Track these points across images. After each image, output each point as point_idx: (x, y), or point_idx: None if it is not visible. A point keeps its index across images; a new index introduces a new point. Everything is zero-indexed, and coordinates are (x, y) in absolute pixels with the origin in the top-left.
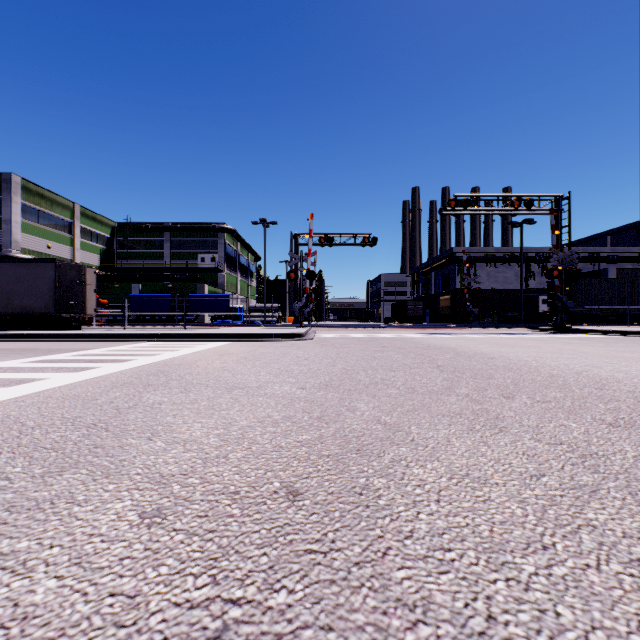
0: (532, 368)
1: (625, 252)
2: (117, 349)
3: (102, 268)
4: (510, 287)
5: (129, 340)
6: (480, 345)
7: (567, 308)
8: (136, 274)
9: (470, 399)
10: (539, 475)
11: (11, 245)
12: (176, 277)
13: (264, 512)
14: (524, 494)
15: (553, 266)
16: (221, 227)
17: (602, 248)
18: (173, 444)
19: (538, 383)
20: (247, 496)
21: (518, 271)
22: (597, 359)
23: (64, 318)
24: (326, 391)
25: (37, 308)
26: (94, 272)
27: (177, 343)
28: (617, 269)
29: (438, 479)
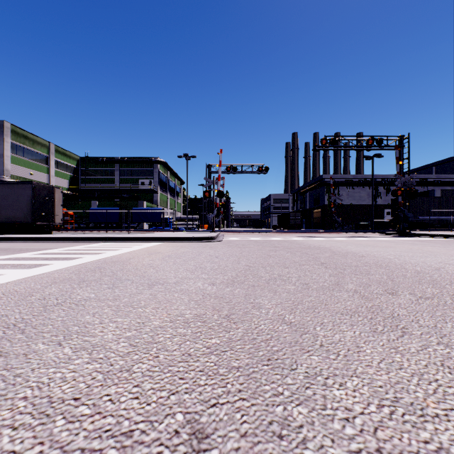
0: (398, 265)
1: (446, 178)
2: (72, 249)
3: (70, 189)
4: (363, 203)
5: (84, 242)
6: (348, 245)
7: (408, 218)
8: (95, 194)
9: (360, 295)
10: None
11: (3, 173)
12: (123, 196)
13: None
14: None
15: (397, 187)
16: (156, 160)
17: (430, 175)
18: (80, 351)
19: (410, 279)
20: (141, 441)
21: (369, 192)
22: (444, 257)
23: (38, 225)
24: (233, 287)
25: (18, 218)
26: (61, 191)
27: (120, 244)
28: (441, 190)
29: (366, 407)
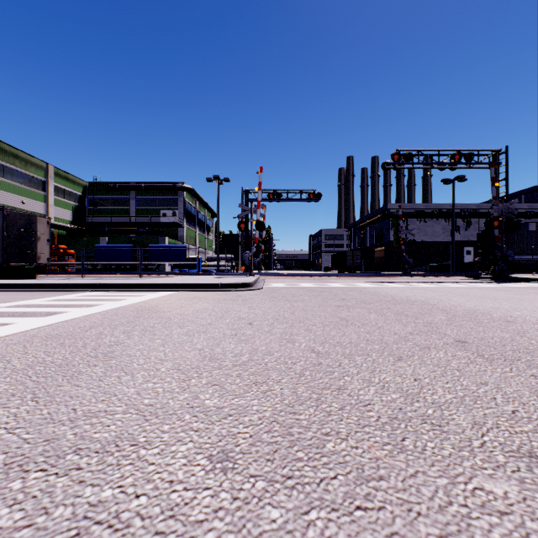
0: None
1: None
2: (25, 303)
3: (74, 222)
4: (438, 239)
5: (63, 290)
6: (451, 297)
7: (507, 257)
8: (105, 228)
9: None
10: None
11: None
12: (140, 231)
13: None
14: None
15: (493, 217)
16: (181, 186)
17: (520, 205)
18: None
19: None
20: None
21: (445, 225)
22: None
23: (14, 267)
24: (293, 488)
25: None
26: (48, 222)
27: (111, 294)
28: (537, 223)
29: None
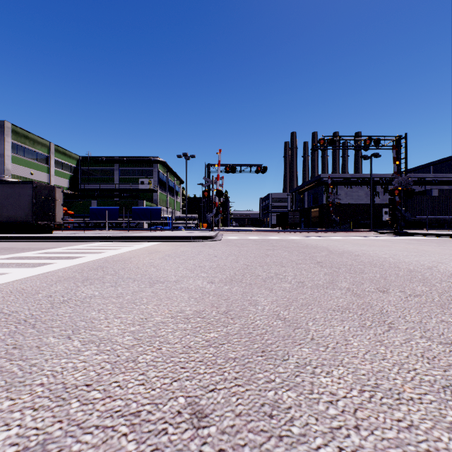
0: (392, 264)
1: (444, 177)
2: (74, 248)
3: (70, 189)
4: (361, 202)
5: (85, 241)
6: (345, 245)
7: (405, 217)
8: (94, 193)
9: (352, 293)
10: (451, 386)
11: (4, 172)
12: (123, 195)
13: (163, 448)
14: (448, 416)
15: (395, 187)
16: (155, 159)
17: (427, 174)
18: (88, 344)
19: (402, 277)
20: (147, 420)
21: (367, 191)
22: (438, 256)
23: (39, 225)
24: (231, 285)
25: (19, 217)
26: (62, 191)
27: (120, 243)
28: (438, 189)
29: (349, 392)
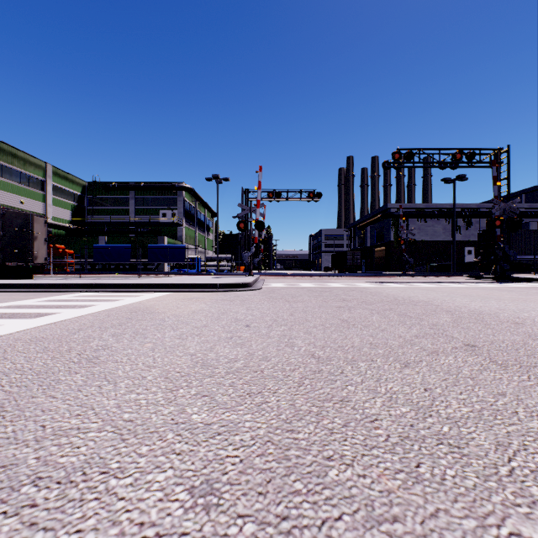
0: None
1: None
2: (16, 304)
3: (73, 222)
4: (438, 239)
5: (58, 290)
6: (454, 297)
7: (509, 257)
8: (104, 228)
9: None
10: None
11: None
12: (140, 230)
13: None
14: None
15: (495, 216)
16: (180, 186)
17: (521, 204)
18: None
19: None
20: None
21: (445, 225)
22: None
23: (10, 267)
24: (288, 534)
25: None
26: (45, 221)
27: (107, 294)
28: (537, 223)
29: None
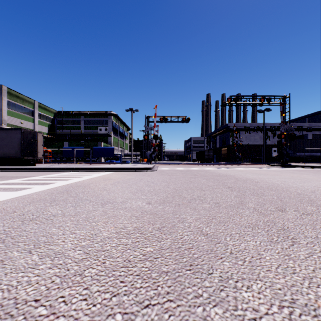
0: (284, 188)
1: (316, 126)
2: (49, 176)
3: (49, 134)
4: (257, 143)
5: (58, 171)
6: (247, 174)
7: (289, 154)
8: (66, 137)
9: (258, 212)
10: None
11: (1, 122)
12: (87, 138)
13: None
14: None
15: (281, 132)
16: (110, 113)
17: (304, 124)
18: (45, 258)
19: (294, 199)
20: None
21: (261, 135)
22: (317, 182)
23: (26, 159)
24: (164, 205)
25: (11, 154)
26: (42, 135)
27: (83, 173)
28: (312, 134)
29: (270, 308)
